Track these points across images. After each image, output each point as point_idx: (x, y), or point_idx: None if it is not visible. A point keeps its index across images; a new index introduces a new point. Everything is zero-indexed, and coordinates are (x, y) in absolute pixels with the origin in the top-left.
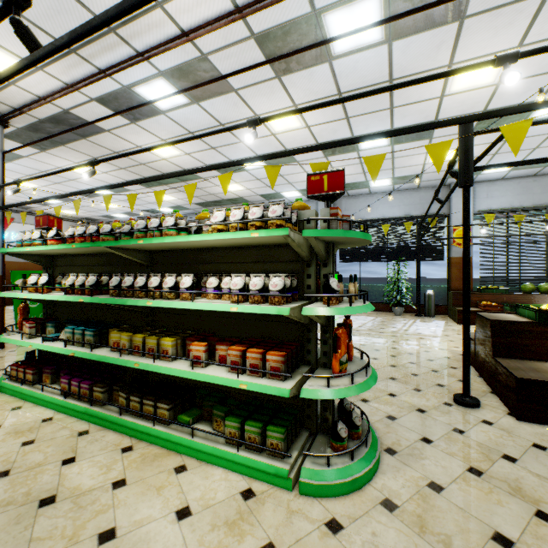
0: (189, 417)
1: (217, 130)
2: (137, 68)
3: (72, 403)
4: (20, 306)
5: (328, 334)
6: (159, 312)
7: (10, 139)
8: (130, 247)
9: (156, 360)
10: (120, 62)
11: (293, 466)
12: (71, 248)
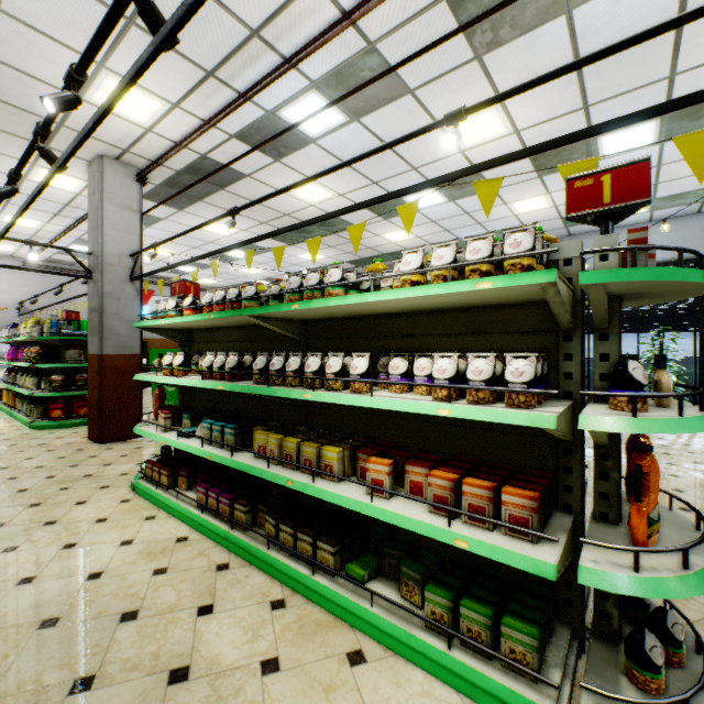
0: (363, 569)
1: (396, 140)
2: (283, 83)
3: (209, 521)
4: (156, 390)
5: (610, 461)
6: (315, 405)
7: (149, 199)
8: (279, 316)
9: (315, 477)
10: (264, 77)
11: (556, 701)
12: (208, 319)
